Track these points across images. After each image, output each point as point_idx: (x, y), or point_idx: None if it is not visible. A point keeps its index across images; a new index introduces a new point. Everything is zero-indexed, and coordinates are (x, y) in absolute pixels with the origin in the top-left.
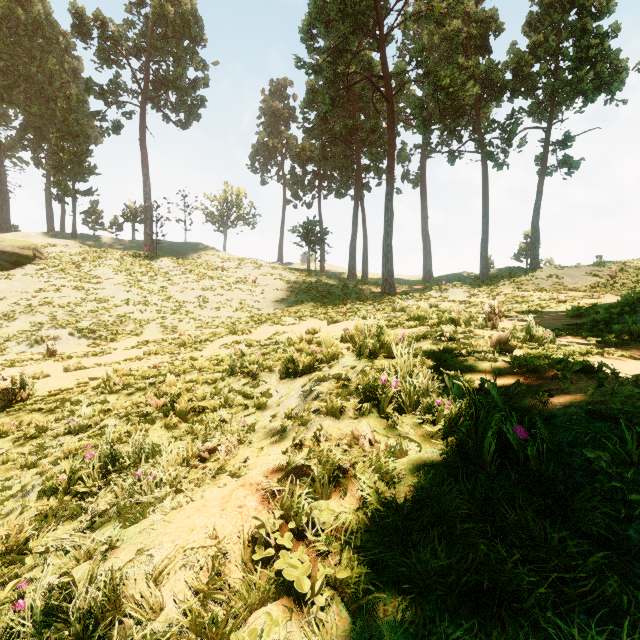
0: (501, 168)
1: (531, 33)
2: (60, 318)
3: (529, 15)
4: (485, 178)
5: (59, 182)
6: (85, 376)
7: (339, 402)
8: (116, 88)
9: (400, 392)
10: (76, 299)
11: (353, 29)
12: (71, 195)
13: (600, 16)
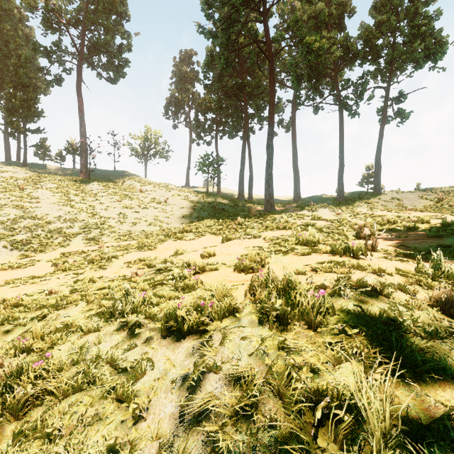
0: (354, 116)
1: (377, 14)
2: None
3: (375, 1)
4: (341, 124)
5: (12, 122)
6: None
7: None
8: (57, 49)
9: None
10: (15, 216)
11: (243, 2)
12: (22, 132)
13: (427, 4)
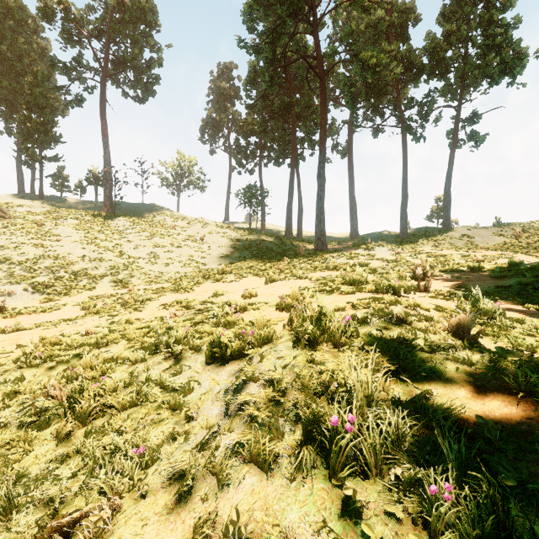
0: (419, 141)
1: (445, 23)
2: (17, 274)
3: (443, 7)
4: (405, 149)
5: (27, 149)
6: (14, 342)
7: (268, 445)
8: (78, 65)
9: (357, 433)
10: (35, 255)
11: (289, 13)
12: (38, 161)
13: (504, 10)
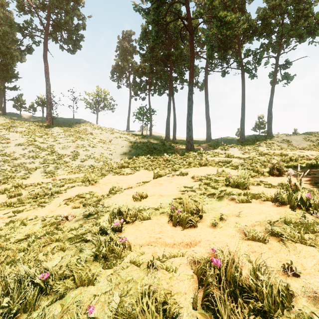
0: (253, 78)
1: (270, 0)
2: None
3: None
4: (243, 84)
5: None
6: None
7: None
8: (28, 26)
9: None
10: None
11: None
12: (1, 89)
13: None
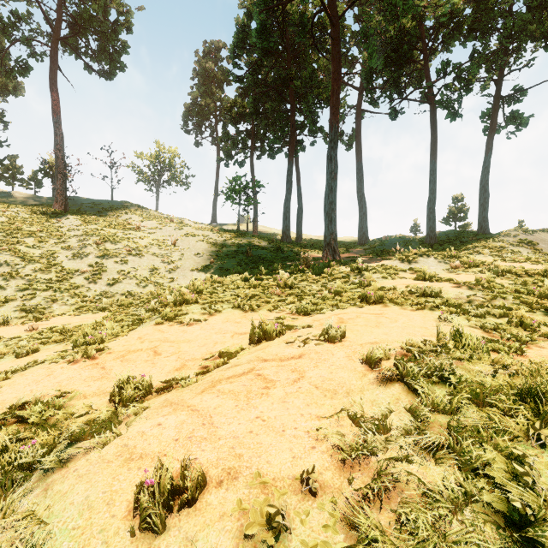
0: (455, 118)
1: None
2: None
3: None
4: (434, 131)
5: None
6: None
7: None
8: (18, 21)
9: None
10: None
11: None
12: None
13: None
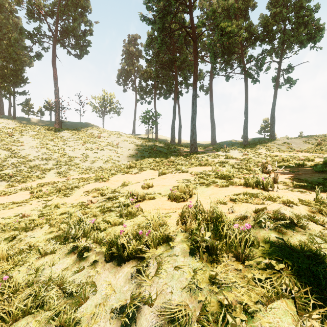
0: (255, 82)
1: (272, 8)
2: None
3: None
4: (246, 88)
5: (4, 86)
6: None
7: None
8: (38, 33)
9: None
10: (5, 155)
11: None
12: (12, 94)
13: (308, 0)
